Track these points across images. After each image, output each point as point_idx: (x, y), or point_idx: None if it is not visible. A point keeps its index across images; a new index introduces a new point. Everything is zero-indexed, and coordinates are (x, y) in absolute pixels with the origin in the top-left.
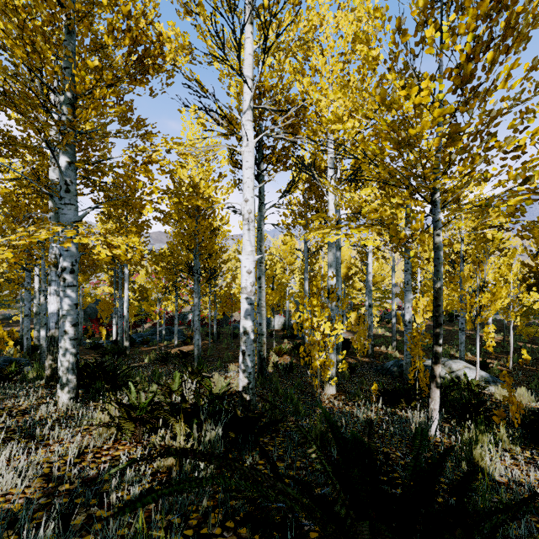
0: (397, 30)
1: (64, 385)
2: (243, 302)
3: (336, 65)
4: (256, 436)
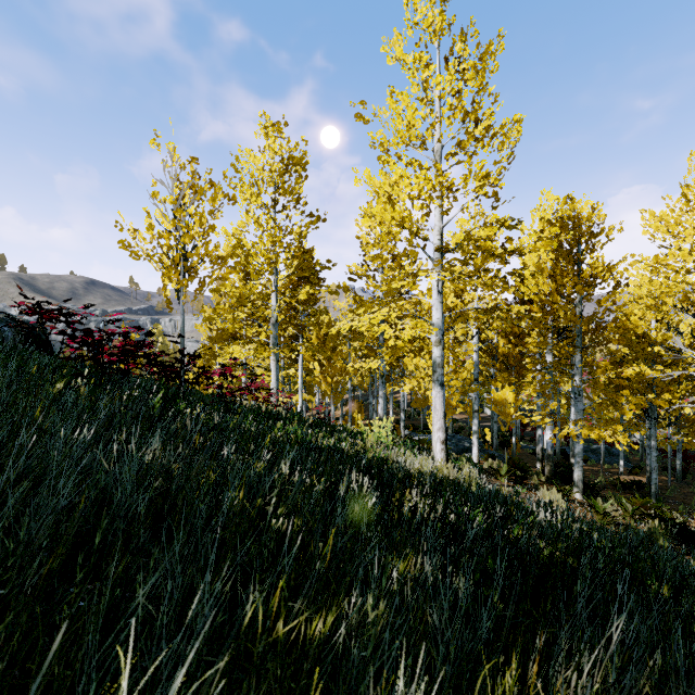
0: None
1: (577, 487)
2: None
3: None
4: None
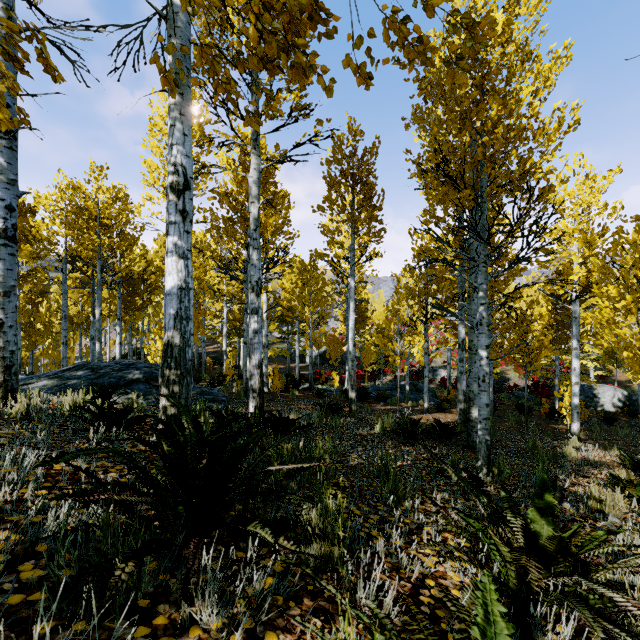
0: None
1: None
2: None
3: None
4: None
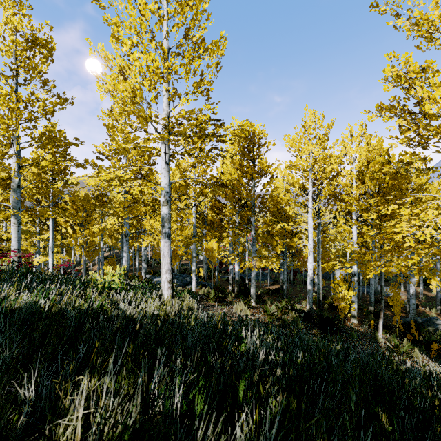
0: (358, 206)
1: (253, 298)
2: (308, 280)
3: (353, 175)
4: (311, 318)
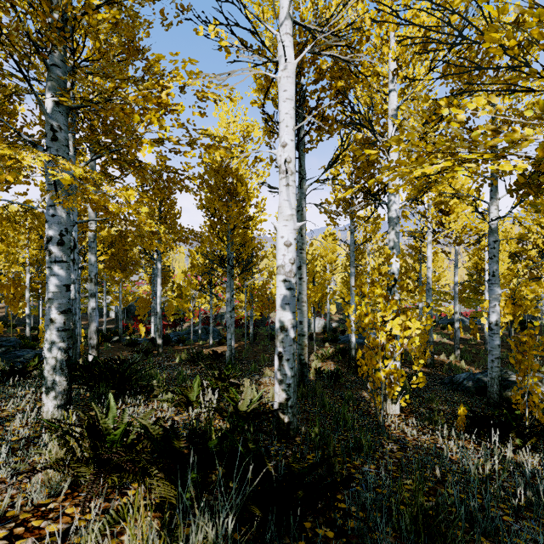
0: None
1: (50, 388)
2: (280, 286)
3: None
4: (303, 523)
